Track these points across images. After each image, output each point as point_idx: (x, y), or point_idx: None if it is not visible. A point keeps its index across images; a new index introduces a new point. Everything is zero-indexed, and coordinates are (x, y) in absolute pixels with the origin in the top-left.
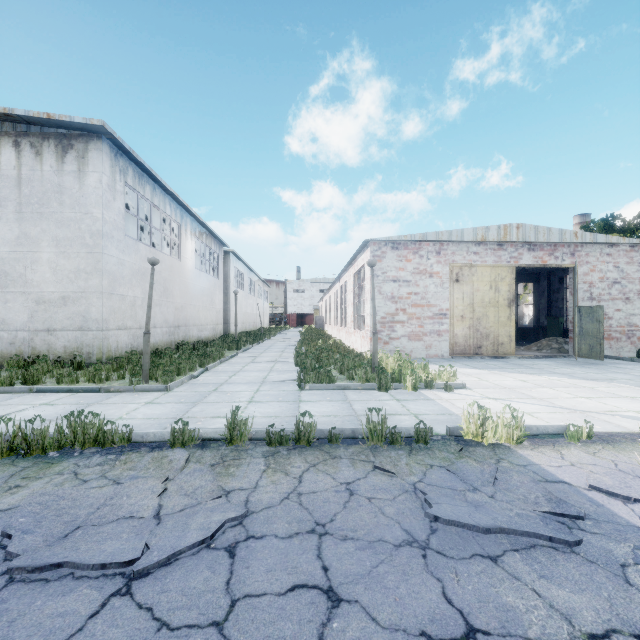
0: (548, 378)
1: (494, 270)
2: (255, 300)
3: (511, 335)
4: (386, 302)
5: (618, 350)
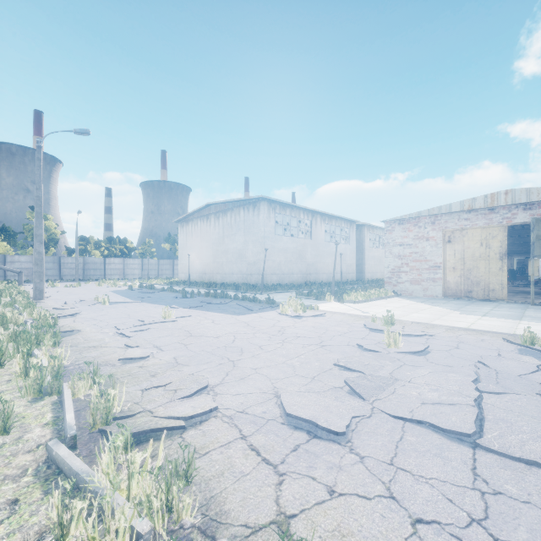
0: (430, 307)
1: (485, 230)
2: None
3: (503, 283)
4: (395, 259)
5: None
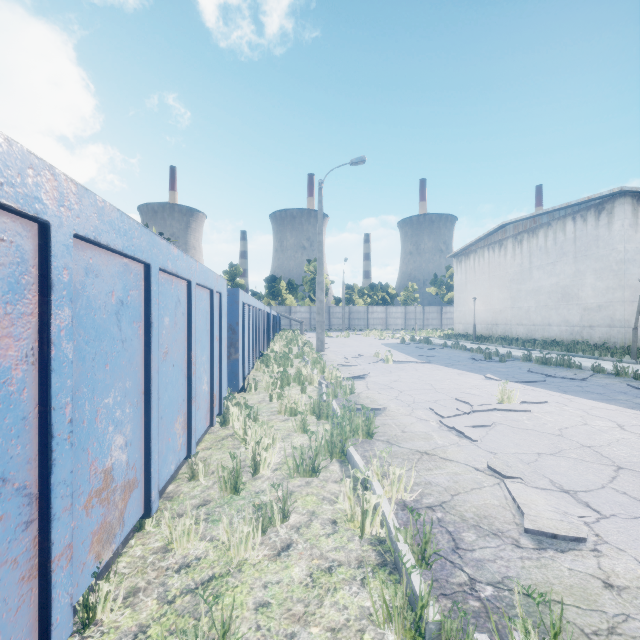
0: None
1: None
2: None
3: None
4: None
5: None
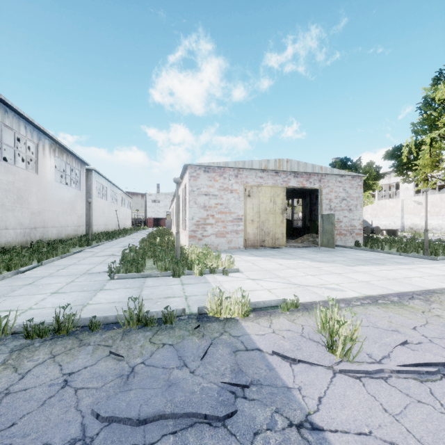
0: (297, 262)
1: (273, 189)
2: (118, 207)
3: (283, 233)
4: (200, 210)
5: (345, 241)
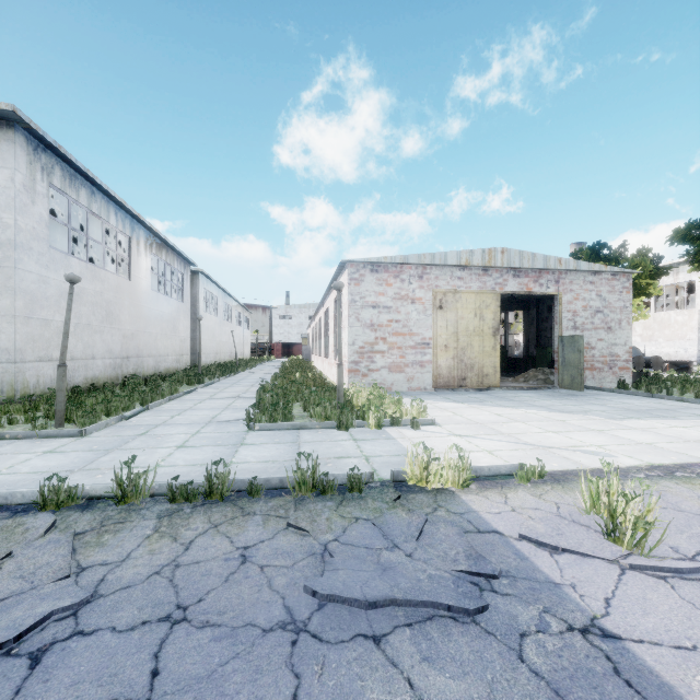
0: (525, 411)
1: (479, 297)
2: (232, 327)
3: (496, 366)
4: (365, 330)
5: (600, 381)
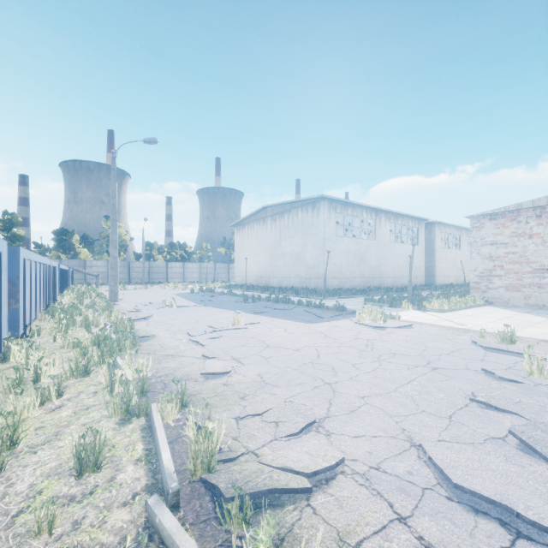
0: (544, 319)
1: None
2: None
3: None
4: (484, 261)
5: None
